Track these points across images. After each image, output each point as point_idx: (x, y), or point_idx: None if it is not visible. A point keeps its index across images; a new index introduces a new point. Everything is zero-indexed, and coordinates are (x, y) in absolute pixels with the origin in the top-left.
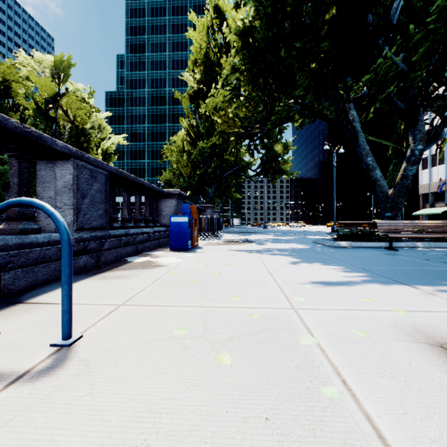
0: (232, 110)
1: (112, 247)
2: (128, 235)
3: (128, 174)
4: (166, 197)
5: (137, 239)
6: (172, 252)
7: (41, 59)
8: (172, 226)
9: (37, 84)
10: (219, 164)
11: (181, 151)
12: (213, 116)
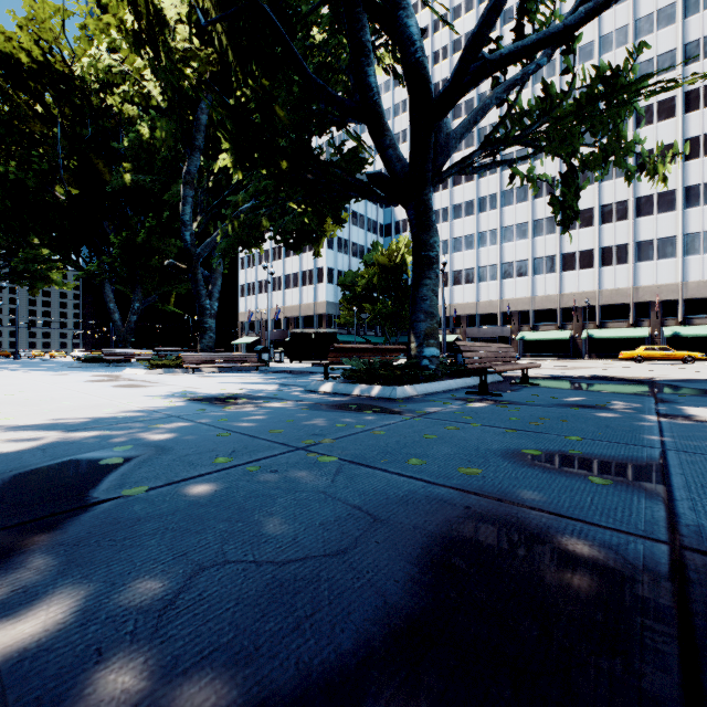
0: None
1: None
2: None
3: None
4: None
5: None
6: None
7: None
8: None
9: None
10: None
11: None
12: None
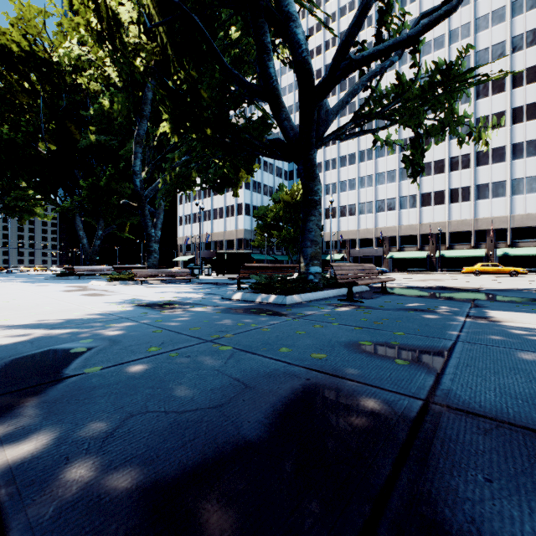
0: None
1: None
2: None
3: None
4: None
5: None
6: None
7: None
8: None
9: None
10: None
11: None
12: None
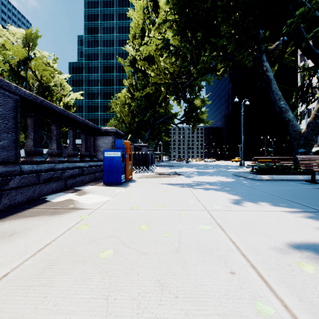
0: (163, 58)
1: (25, 185)
2: (54, 169)
3: (54, 105)
4: (104, 134)
5: (66, 174)
6: (104, 186)
7: (14, 31)
8: (105, 161)
9: (10, 50)
10: (153, 113)
11: (124, 104)
12: (147, 70)
